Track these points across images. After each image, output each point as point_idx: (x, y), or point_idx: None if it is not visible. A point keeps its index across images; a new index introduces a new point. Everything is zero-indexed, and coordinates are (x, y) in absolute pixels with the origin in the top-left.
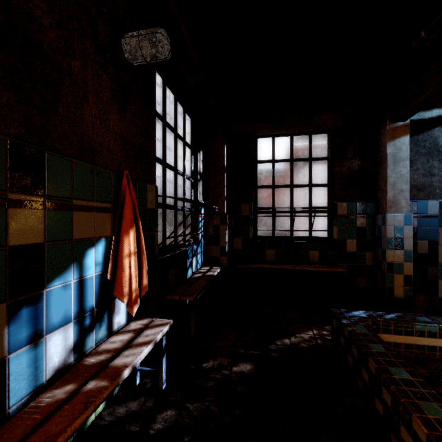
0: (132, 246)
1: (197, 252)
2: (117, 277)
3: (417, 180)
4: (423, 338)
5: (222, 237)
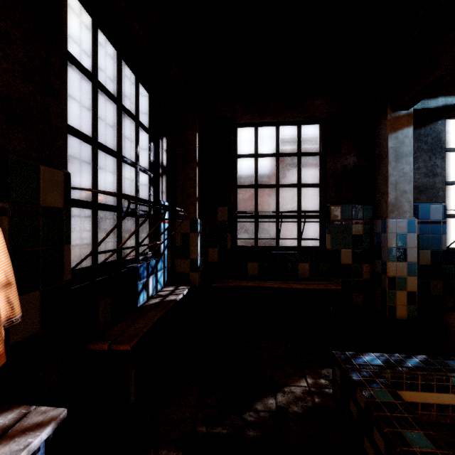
0: None
1: (156, 268)
2: None
3: (419, 181)
4: None
5: (193, 248)
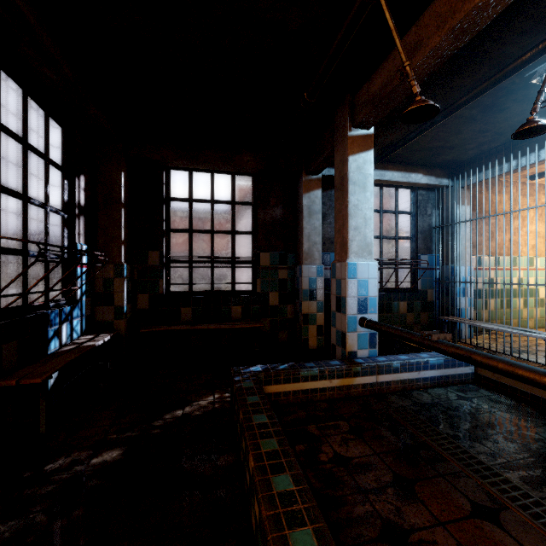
0: None
1: (71, 316)
2: None
3: (330, 233)
4: (307, 383)
5: (118, 294)
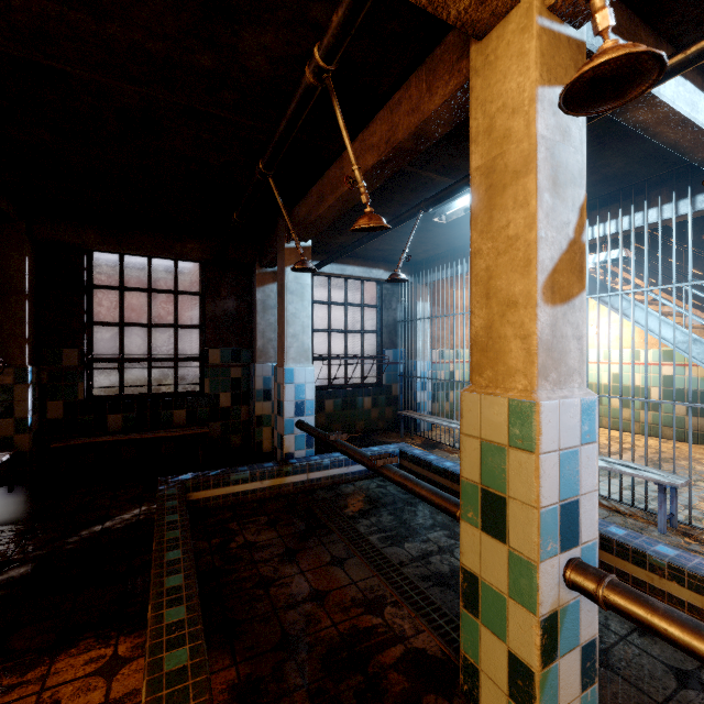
0: None
1: None
2: None
3: None
4: (238, 486)
5: (20, 404)
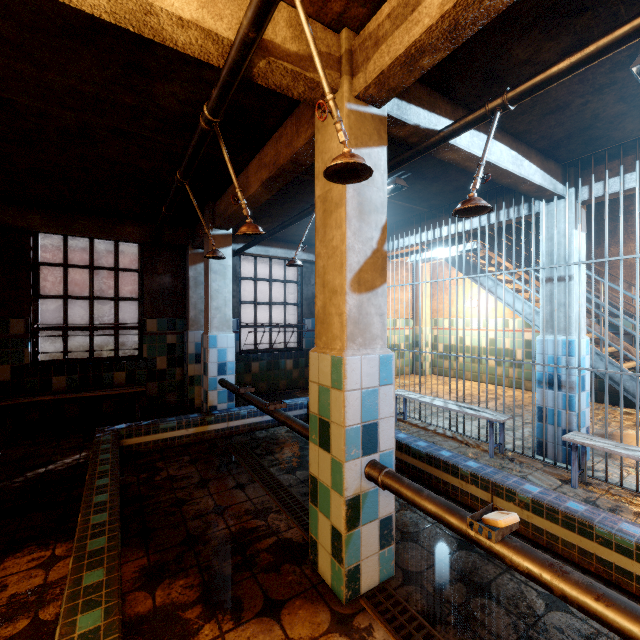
0: None
1: None
2: None
3: None
4: (167, 433)
5: None
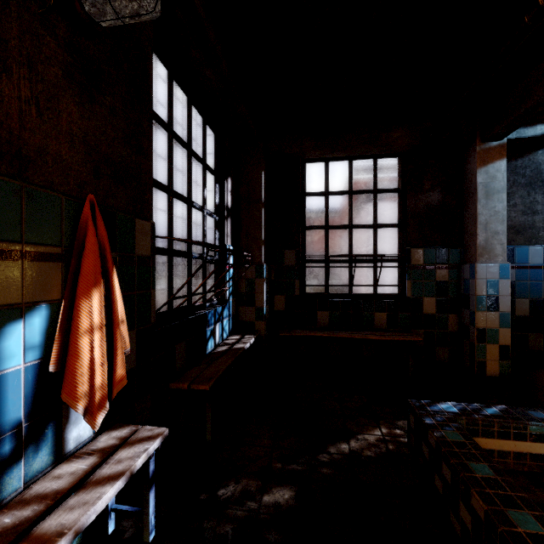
0: (96, 316)
1: (222, 316)
2: (67, 367)
3: (515, 219)
4: (541, 444)
5: (258, 295)
